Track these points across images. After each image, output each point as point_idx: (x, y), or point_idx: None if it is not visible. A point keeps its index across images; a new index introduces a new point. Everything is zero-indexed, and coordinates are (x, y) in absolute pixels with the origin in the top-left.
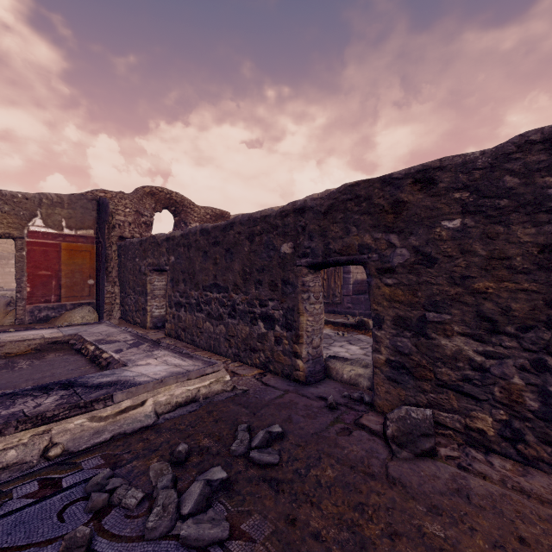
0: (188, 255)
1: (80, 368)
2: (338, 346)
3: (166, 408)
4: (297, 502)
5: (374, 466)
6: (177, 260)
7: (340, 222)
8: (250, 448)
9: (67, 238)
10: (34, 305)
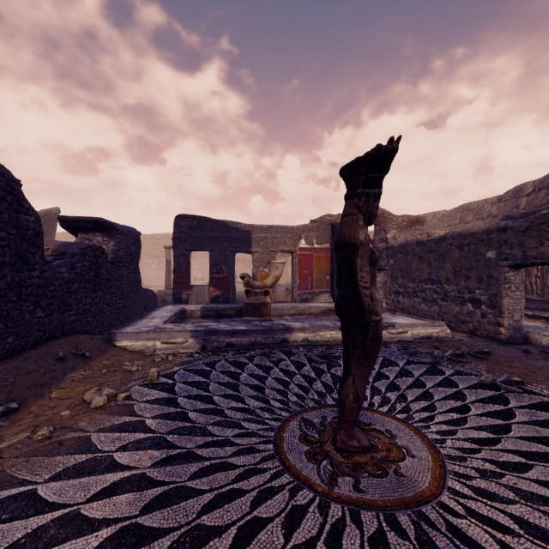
0: (405, 259)
1: None
2: (547, 334)
3: (417, 337)
4: (498, 366)
5: (548, 368)
6: (395, 263)
7: (535, 238)
8: (470, 353)
9: (316, 250)
10: (300, 291)
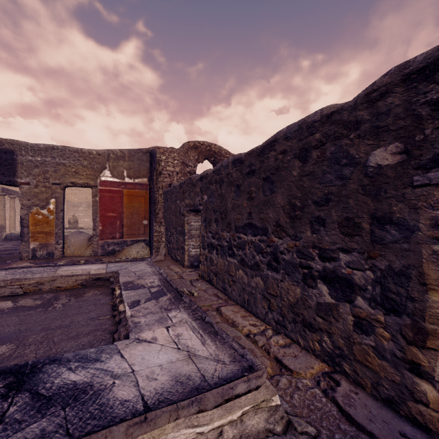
0: (220, 192)
1: (100, 317)
2: None
3: None
4: None
5: None
6: (209, 199)
7: None
8: None
9: (128, 186)
10: (104, 241)
